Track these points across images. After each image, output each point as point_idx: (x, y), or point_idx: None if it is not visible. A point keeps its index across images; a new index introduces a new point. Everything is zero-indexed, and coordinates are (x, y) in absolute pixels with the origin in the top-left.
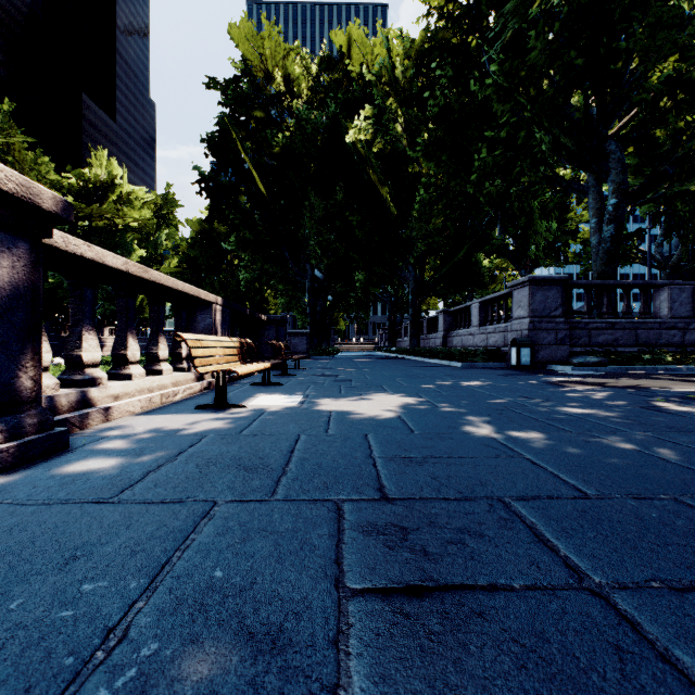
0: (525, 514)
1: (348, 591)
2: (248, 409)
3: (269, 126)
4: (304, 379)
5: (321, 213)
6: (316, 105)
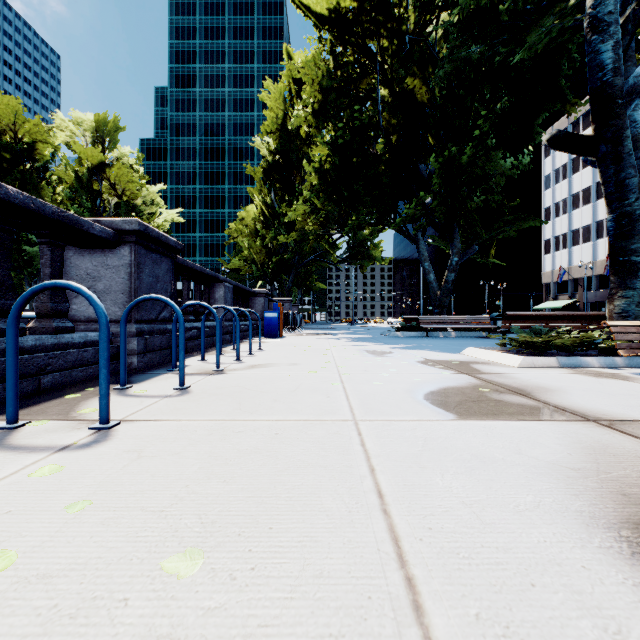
0: None
1: None
2: None
3: None
4: None
5: None
6: None
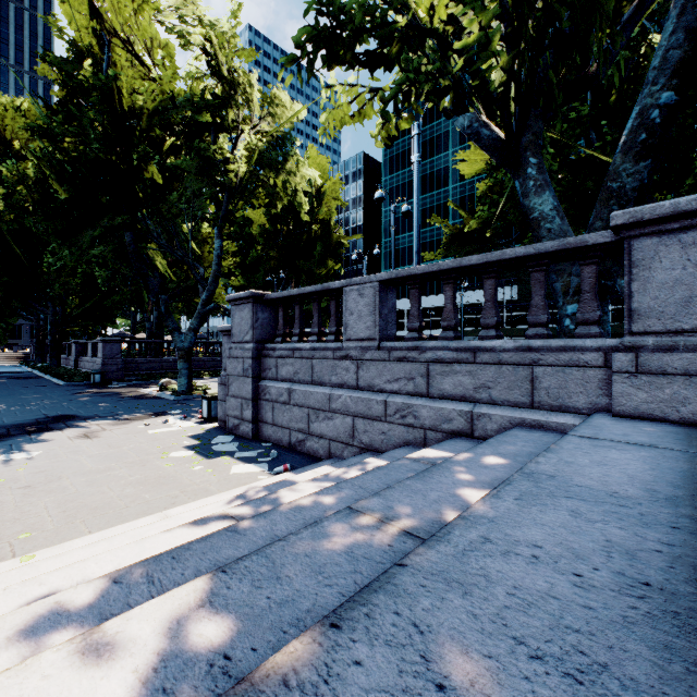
0: None
1: None
2: None
3: None
4: None
5: None
6: None
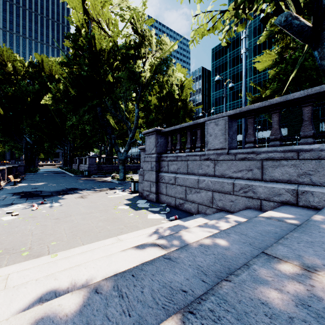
0: (44, 187)
1: (33, 188)
2: (19, 185)
3: (4, 80)
4: (27, 181)
5: (31, 122)
6: (28, 78)
